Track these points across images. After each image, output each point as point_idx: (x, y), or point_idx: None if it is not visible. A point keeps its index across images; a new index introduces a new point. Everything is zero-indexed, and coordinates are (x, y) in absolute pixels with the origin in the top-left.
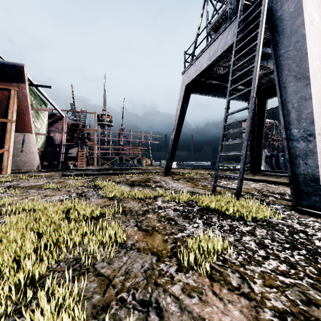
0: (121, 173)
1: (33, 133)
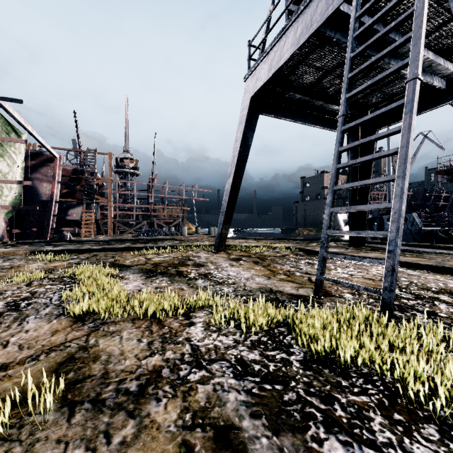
0: (141, 247)
1: None
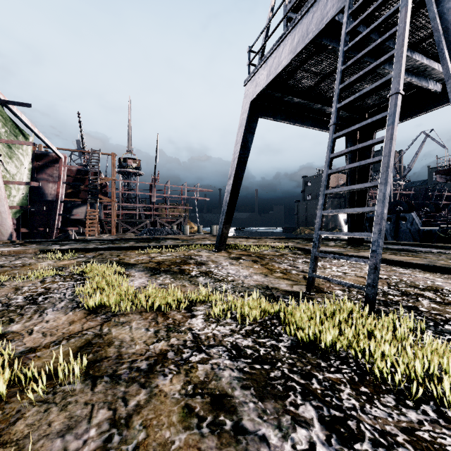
0: (144, 246)
1: None
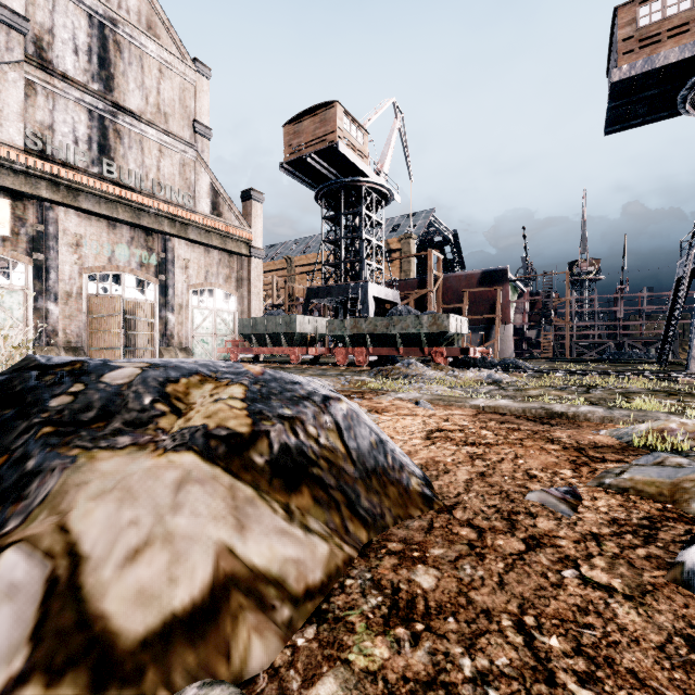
0: (605, 361)
1: (511, 324)
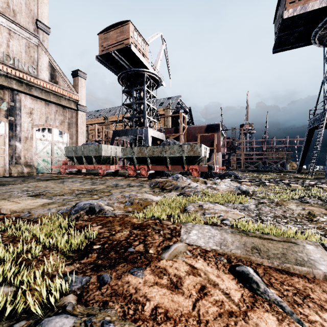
0: (270, 171)
1: (221, 152)
